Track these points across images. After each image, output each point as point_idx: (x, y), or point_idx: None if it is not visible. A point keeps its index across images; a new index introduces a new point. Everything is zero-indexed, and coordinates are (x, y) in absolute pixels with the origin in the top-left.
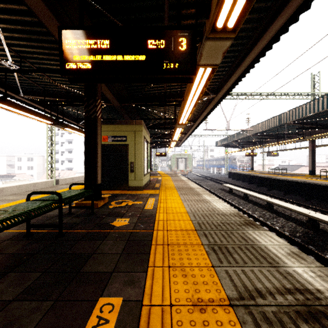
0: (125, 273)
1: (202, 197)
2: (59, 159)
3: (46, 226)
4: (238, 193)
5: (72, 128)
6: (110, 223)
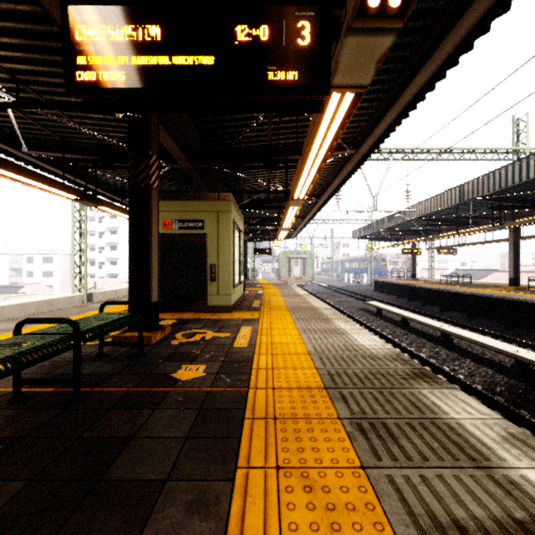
0: (192, 484)
1: (333, 324)
2: (95, 259)
3: (50, 383)
4: (391, 316)
5: (112, 207)
6: (170, 374)
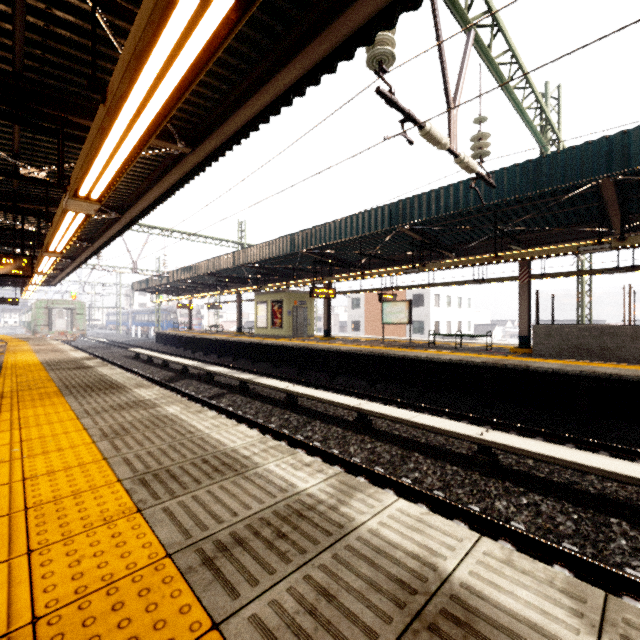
0: None
1: (66, 353)
2: None
3: None
4: (146, 358)
5: None
6: None
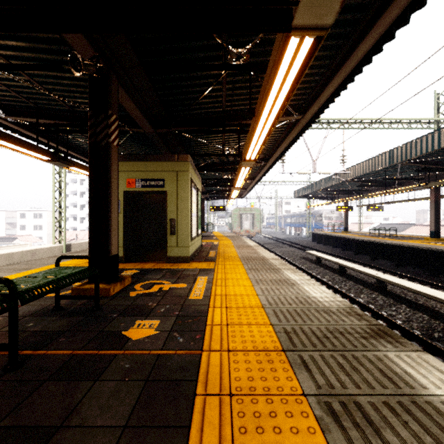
0: None
1: (282, 274)
2: (77, 215)
3: None
4: (329, 264)
5: (83, 168)
6: (122, 332)
